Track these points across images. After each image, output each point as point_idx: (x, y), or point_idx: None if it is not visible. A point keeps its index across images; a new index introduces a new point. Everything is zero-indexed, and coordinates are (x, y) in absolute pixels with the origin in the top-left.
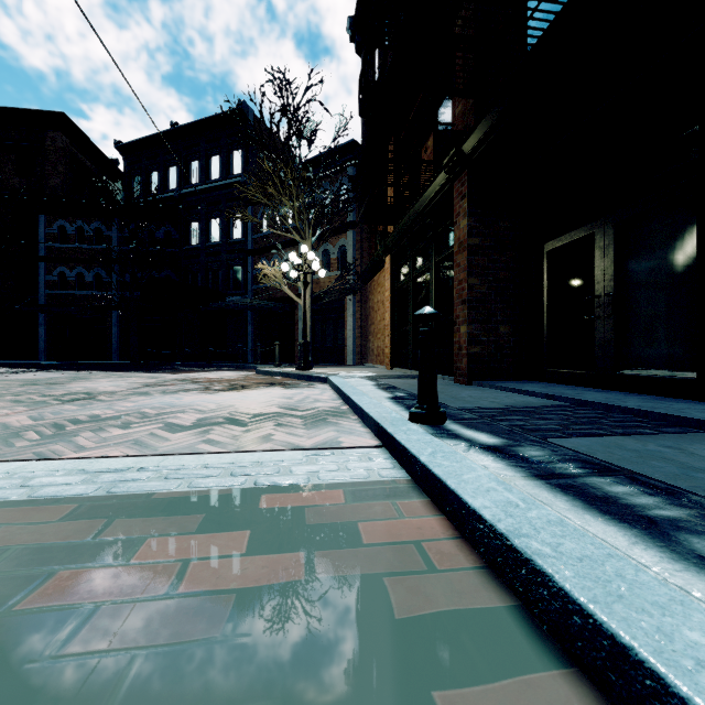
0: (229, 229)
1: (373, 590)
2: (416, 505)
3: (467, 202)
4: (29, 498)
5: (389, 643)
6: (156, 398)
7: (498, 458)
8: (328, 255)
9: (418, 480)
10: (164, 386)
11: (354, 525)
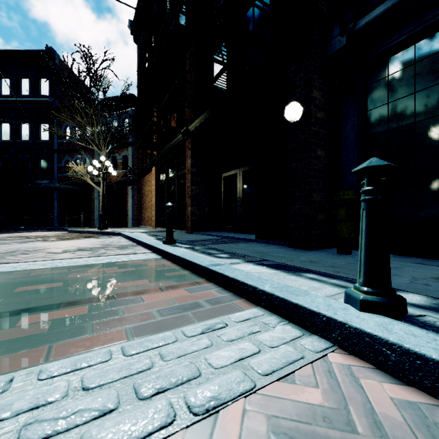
0: (38, 133)
1: (152, 269)
2: (163, 260)
3: (191, 152)
4: (27, 269)
5: (156, 272)
6: (18, 245)
7: (187, 249)
8: (116, 159)
9: (164, 257)
10: (9, 240)
11: (146, 264)
